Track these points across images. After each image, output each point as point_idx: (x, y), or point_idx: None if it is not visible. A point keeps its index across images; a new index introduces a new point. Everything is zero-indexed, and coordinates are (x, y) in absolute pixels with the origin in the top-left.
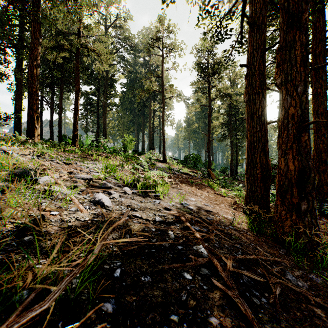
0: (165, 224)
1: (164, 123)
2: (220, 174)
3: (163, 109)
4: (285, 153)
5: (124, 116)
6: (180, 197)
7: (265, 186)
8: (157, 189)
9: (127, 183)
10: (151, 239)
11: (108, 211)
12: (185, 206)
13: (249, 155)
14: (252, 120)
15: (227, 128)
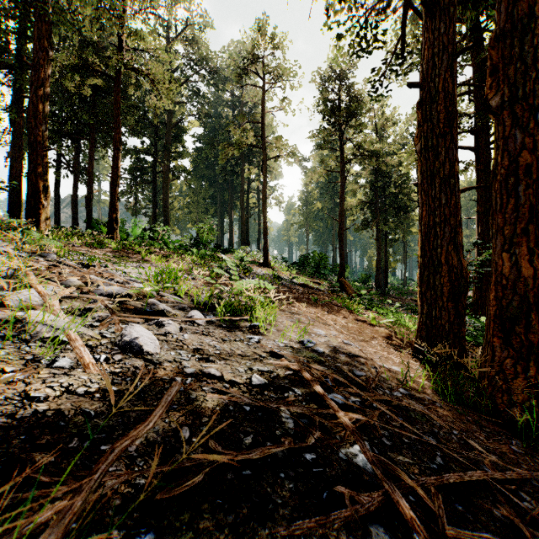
0: (273, 391)
1: (266, 201)
2: (359, 286)
3: (264, 176)
4: (511, 243)
5: (200, 190)
6: (298, 328)
7: (457, 308)
8: (255, 313)
9: (199, 302)
10: (243, 437)
11: (150, 365)
12: (308, 347)
13: (426, 250)
14: (432, 185)
15: (370, 209)
